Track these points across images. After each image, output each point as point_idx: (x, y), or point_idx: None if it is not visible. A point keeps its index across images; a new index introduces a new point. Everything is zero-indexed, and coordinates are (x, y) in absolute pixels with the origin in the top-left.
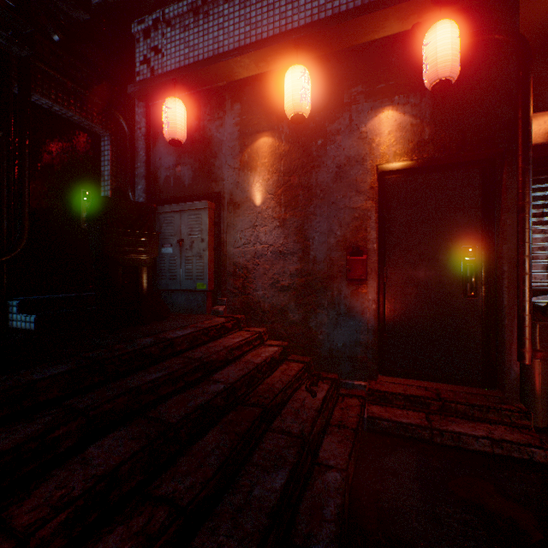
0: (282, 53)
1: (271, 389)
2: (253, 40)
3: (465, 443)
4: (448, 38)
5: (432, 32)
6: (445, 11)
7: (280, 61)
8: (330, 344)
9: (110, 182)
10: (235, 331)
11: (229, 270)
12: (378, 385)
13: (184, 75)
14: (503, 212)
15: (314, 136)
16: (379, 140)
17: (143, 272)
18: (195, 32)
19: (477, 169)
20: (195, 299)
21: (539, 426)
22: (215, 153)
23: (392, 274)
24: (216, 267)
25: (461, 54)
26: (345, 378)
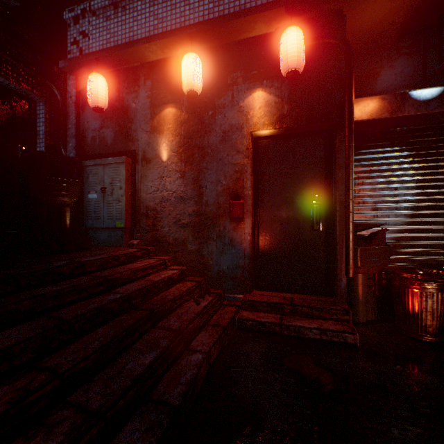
0: (181, 43)
1: (162, 299)
2: (160, 32)
3: (303, 334)
4: (294, 39)
5: (285, 34)
6: (297, 20)
7: (180, 49)
8: (218, 267)
9: (44, 140)
10: (145, 259)
11: (142, 211)
12: (251, 297)
13: (105, 56)
14: (336, 168)
15: (206, 108)
16: (253, 113)
17: (66, 211)
18: (115, 21)
19: (321, 137)
20: (115, 235)
21: (360, 322)
22: (131, 119)
23: (263, 214)
24: (133, 210)
25: (309, 52)
26: (229, 292)
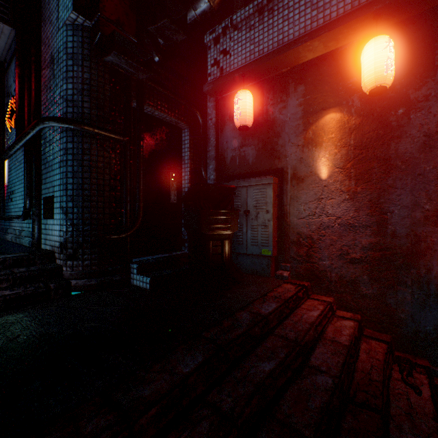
0: (357, 27)
1: (370, 381)
2: (320, 22)
3: None
4: None
5: None
6: None
7: (351, 36)
8: (415, 325)
9: (188, 165)
10: (304, 299)
11: (292, 238)
12: None
13: (252, 69)
14: None
15: (393, 106)
16: None
17: (226, 245)
18: (260, 29)
19: None
20: (259, 262)
21: None
22: (278, 133)
23: None
24: (277, 235)
25: None
26: (437, 365)
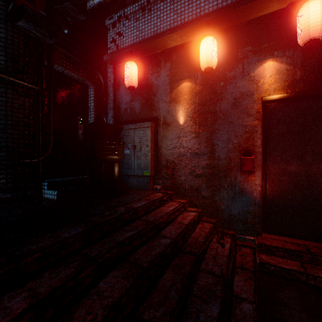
0: (198, 30)
1: (196, 241)
2: (179, 23)
3: None
4: (318, 10)
5: (306, 7)
6: None
7: (196, 34)
8: (229, 212)
9: (93, 112)
10: (168, 202)
11: (163, 163)
12: (264, 240)
13: (137, 48)
14: None
15: (218, 80)
16: (263, 81)
17: (115, 166)
18: (143, 21)
19: None
20: (142, 181)
21: None
22: (154, 93)
23: (271, 167)
24: (154, 162)
25: None
26: (239, 233)
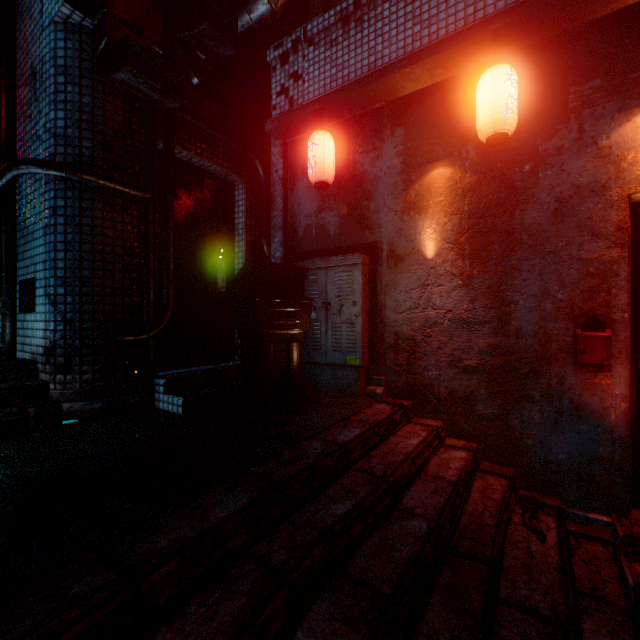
0: (471, 52)
1: (480, 525)
2: (425, 42)
3: None
4: None
5: None
6: None
7: (465, 63)
8: (545, 454)
9: (244, 237)
10: (403, 424)
11: (388, 341)
12: (638, 529)
13: (333, 102)
14: None
15: (517, 160)
16: (634, 157)
17: (294, 349)
18: (344, 46)
19: None
20: (344, 375)
21: None
22: (369, 194)
23: None
24: (369, 336)
25: None
26: (571, 505)
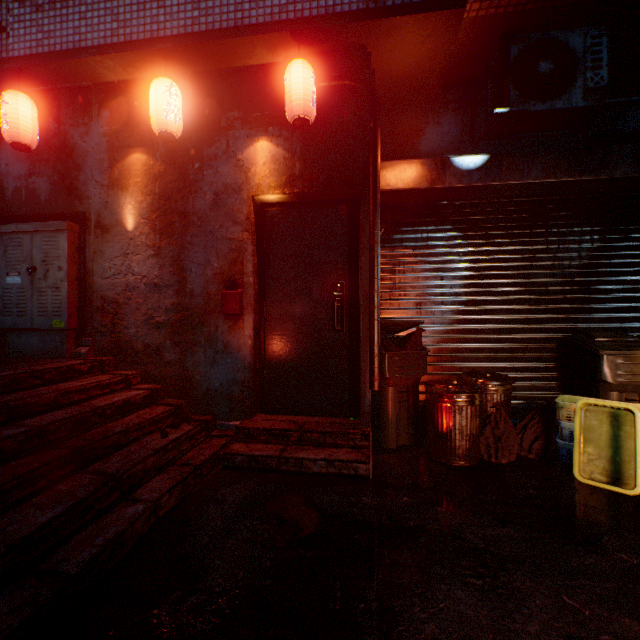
0: (152, 61)
1: (105, 432)
2: (122, 40)
3: (307, 468)
4: (300, 77)
5: (288, 69)
6: (310, 50)
7: (152, 69)
8: (208, 384)
9: None
10: (95, 375)
11: (96, 304)
12: (250, 423)
13: (31, 66)
14: (360, 250)
15: (192, 158)
16: (255, 170)
17: None
18: (51, 15)
19: (345, 208)
20: (52, 340)
21: (390, 448)
22: (79, 165)
23: (272, 309)
24: (82, 302)
25: (327, 95)
26: (223, 419)
